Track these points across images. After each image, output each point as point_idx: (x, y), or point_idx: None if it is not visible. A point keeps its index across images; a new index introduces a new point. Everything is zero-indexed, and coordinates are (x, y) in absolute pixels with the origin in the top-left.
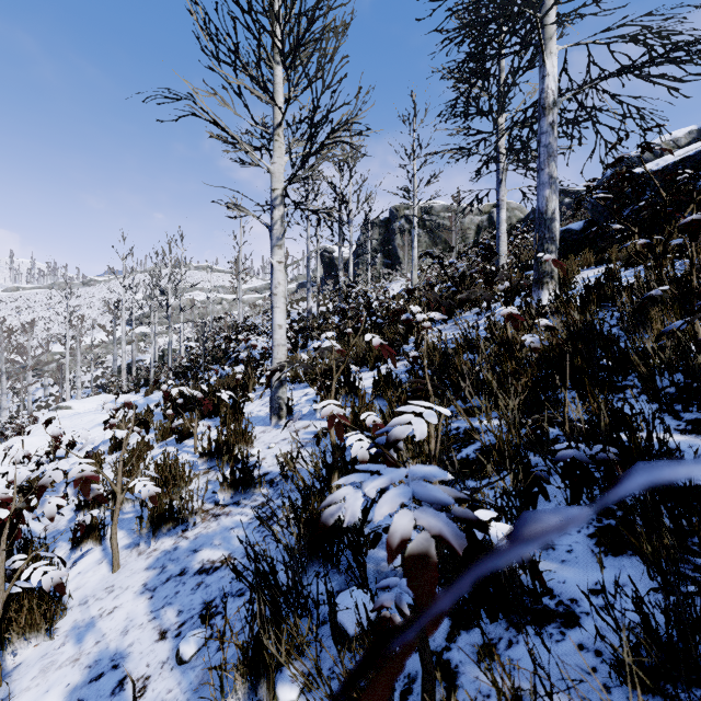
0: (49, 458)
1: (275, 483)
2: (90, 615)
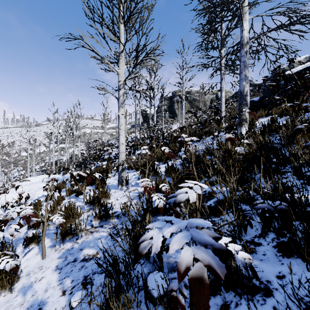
0: (18, 203)
1: (119, 217)
2: (30, 281)
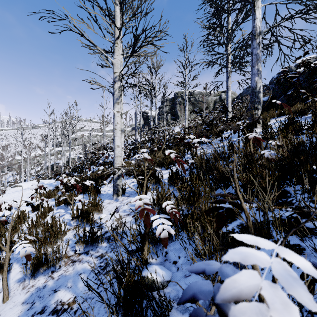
0: None
1: (111, 239)
2: None
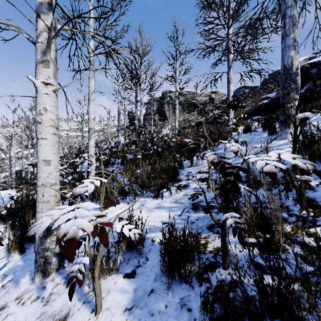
0: None
1: None
2: None
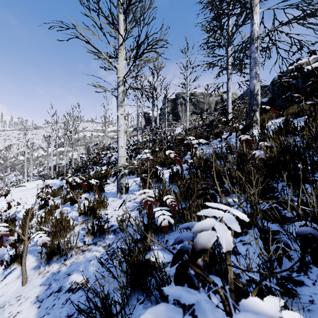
0: None
1: (116, 232)
2: (3, 316)
